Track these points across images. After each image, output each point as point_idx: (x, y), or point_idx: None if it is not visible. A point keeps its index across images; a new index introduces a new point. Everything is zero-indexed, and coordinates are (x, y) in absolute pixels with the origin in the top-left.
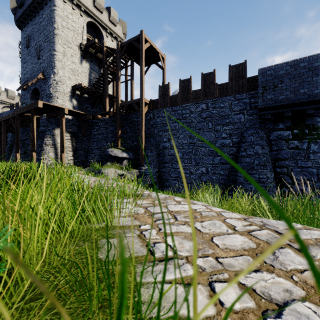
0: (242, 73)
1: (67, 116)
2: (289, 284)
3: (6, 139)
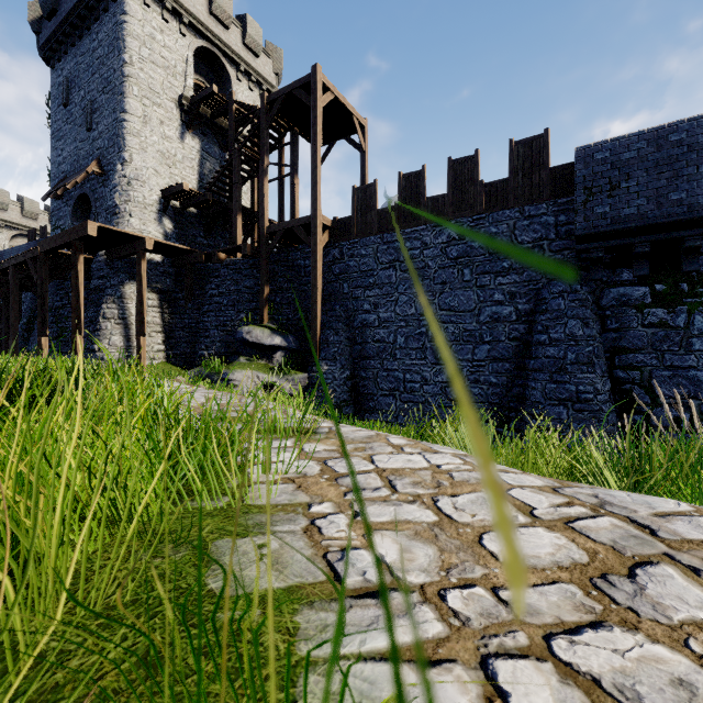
0: (539, 159)
1: (152, 255)
2: (682, 663)
3: (20, 307)
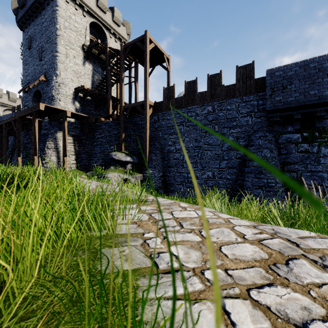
0: (250, 74)
1: (70, 119)
2: (306, 300)
3: (8, 143)
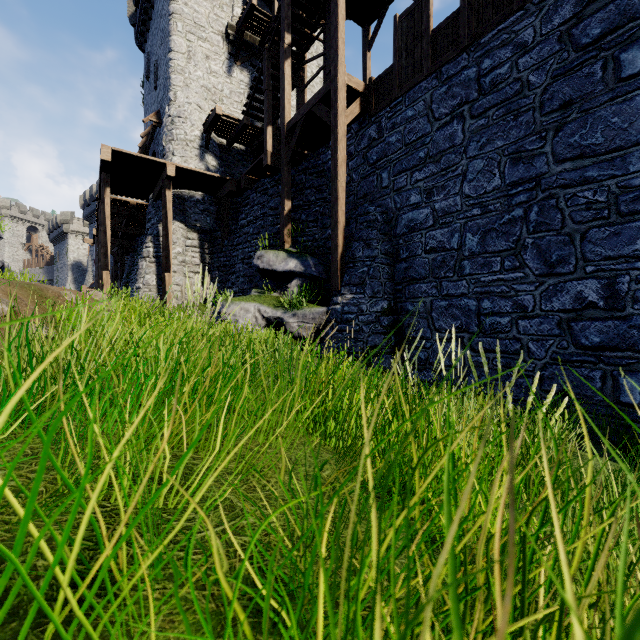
0: None
1: (192, 192)
2: None
3: None
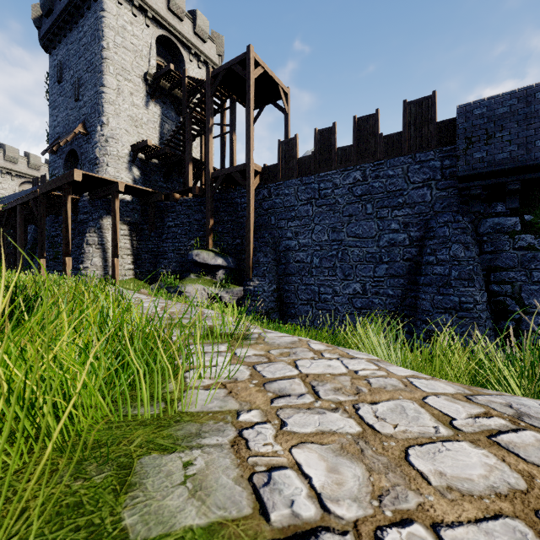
0: (428, 115)
1: (124, 195)
2: None
3: (26, 236)
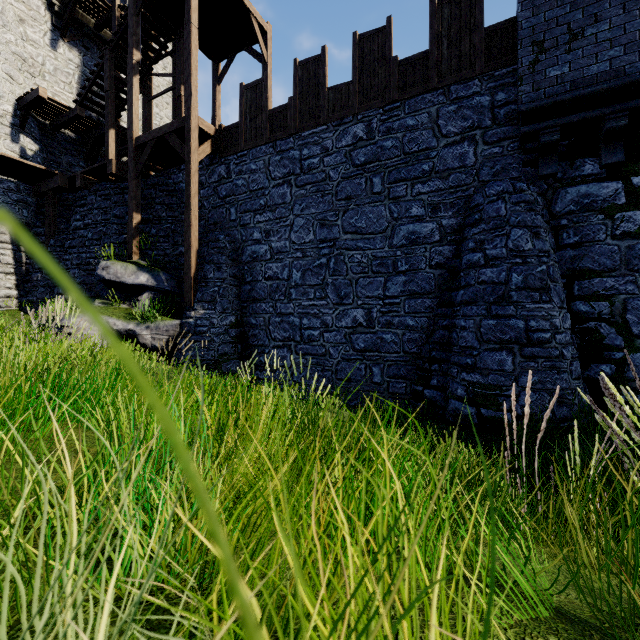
0: (470, 18)
1: (1, 177)
2: None
3: None
